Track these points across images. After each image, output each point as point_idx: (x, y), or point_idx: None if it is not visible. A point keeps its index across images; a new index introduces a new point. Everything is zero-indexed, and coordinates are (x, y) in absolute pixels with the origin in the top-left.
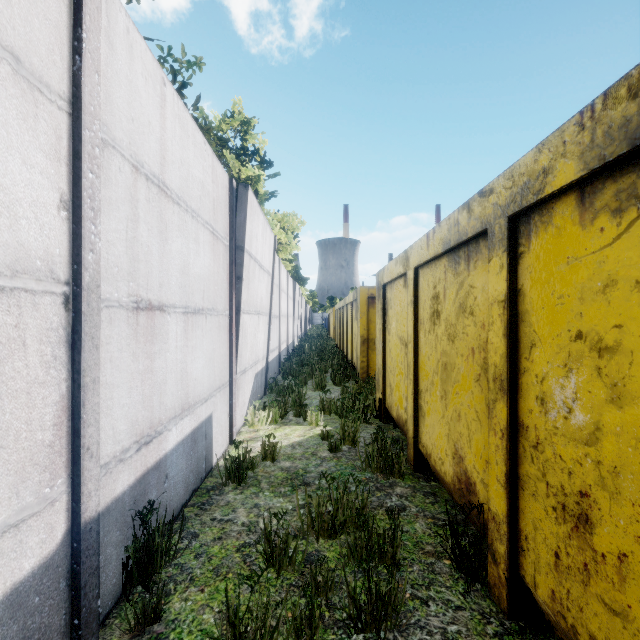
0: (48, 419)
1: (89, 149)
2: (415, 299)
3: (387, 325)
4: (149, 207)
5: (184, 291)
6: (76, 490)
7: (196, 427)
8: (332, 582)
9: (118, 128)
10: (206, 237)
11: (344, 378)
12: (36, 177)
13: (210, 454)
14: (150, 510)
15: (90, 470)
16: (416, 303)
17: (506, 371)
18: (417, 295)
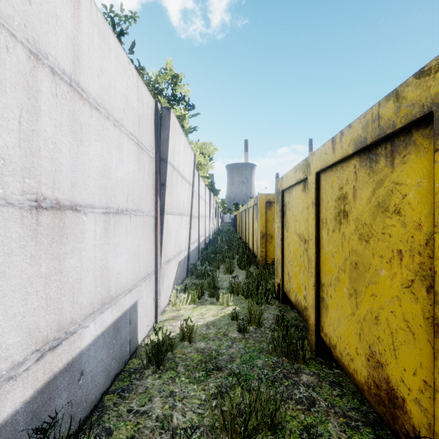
0: None
1: None
2: (317, 201)
3: (285, 224)
4: (56, 103)
5: (104, 193)
6: None
7: (119, 316)
8: None
9: (4, 1)
10: (130, 146)
11: (247, 263)
12: None
13: (135, 336)
14: (50, 424)
15: None
16: (317, 204)
17: None
18: (318, 197)
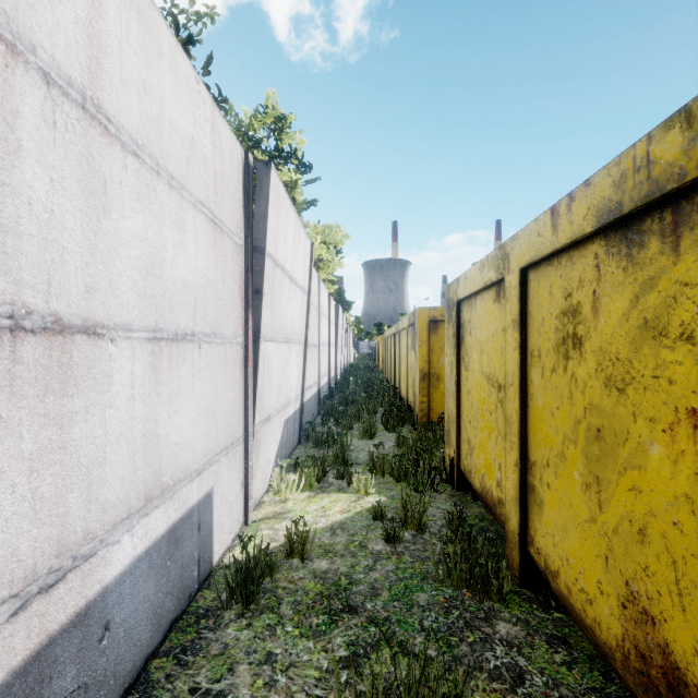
0: None
1: None
2: (521, 318)
3: (463, 357)
4: (54, 138)
5: (151, 303)
6: None
7: (179, 519)
8: None
9: None
10: (200, 225)
11: (398, 422)
12: None
13: (208, 551)
14: None
15: None
16: (523, 324)
17: None
18: (525, 312)
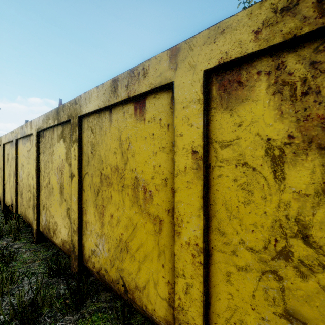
0: None
1: None
2: (3, 154)
3: None
4: None
5: None
6: None
7: None
8: None
9: None
10: None
11: None
12: None
13: None
14: None
15: None
16: (4, 155)
17: (15, 172)
18: (4, 153)
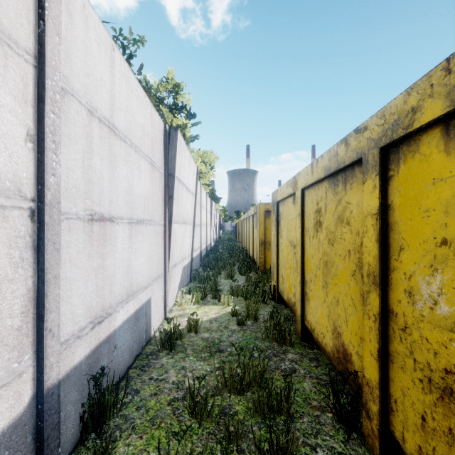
0: (16, 308)
1: (51, 95)
2: (302, 212)
3: (280, 232)
4: (101, 142)
5: (129, 206)
6: (40, 363)
7: (138, 308)
8: (241, 432)
9: (76, 80)
10: (146, 166)
11: (247, 270)
12: (6, 115)
13: (149, 328)
14: (101, 374)
15: (52, 347)
16: (302, 215)
17: (378, 269)
18: (303, 209)
